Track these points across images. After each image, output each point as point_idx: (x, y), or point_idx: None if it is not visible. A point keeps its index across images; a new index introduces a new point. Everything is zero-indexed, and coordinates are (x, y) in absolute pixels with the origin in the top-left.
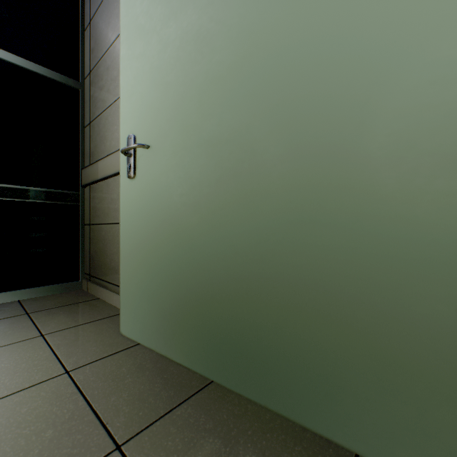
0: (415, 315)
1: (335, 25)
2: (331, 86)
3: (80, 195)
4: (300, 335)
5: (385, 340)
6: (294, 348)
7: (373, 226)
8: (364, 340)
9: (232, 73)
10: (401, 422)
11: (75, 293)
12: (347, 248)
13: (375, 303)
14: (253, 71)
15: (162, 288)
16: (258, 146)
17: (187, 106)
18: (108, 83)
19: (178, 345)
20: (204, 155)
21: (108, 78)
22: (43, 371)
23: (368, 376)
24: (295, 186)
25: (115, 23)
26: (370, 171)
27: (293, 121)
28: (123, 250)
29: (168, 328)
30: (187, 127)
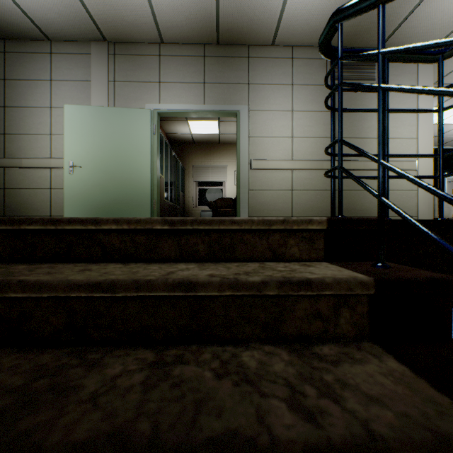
0: (140, 201)
1: (130, 159)
2: (130, 168)
3: None
4: (125, 208)
5: (137, 205)
6: (124, 210)
7: (135, 190)
8: (134, 206)
9: (110, 158)
10: (139, 216)
11: None
12: (132, 193)
13: (136, 201)
14: (115, 160)
15: (86, 205)
16: (116, 175)
17: (96, 161)
18: (30, 123)
19: None
20: (102, 173)
21: (30, 121)
22: None
23: (135, 211)
24: (124, 183)
25: (37, 100)
26: (135, 182)
27: (123, 172)
28: (66, 196)
29: (89, 215)
30: (96, 165)
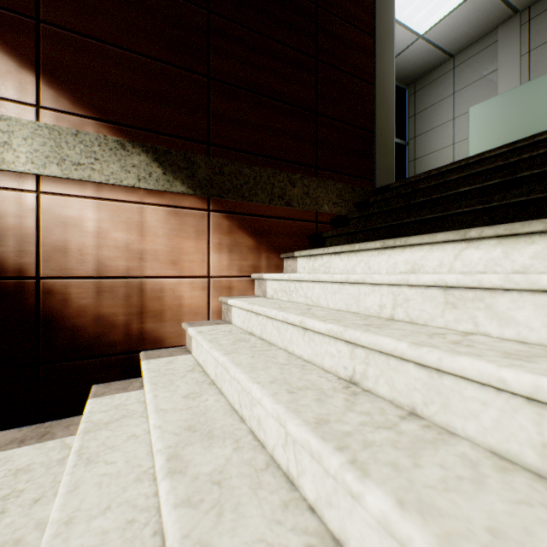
0: None
1: None
2: None
3: None
4: None
5: None
6: None
7: None
8: None
9: None
10: None
11: None
12: None
13: None
14: None
15: None
16: None
17: None
18: (434, 142)
19: None
20: None
21: (434, 140)
22: None
23: None
24: None
25: (440, 118)
26: None
27: None
28: None
29: None
30: None
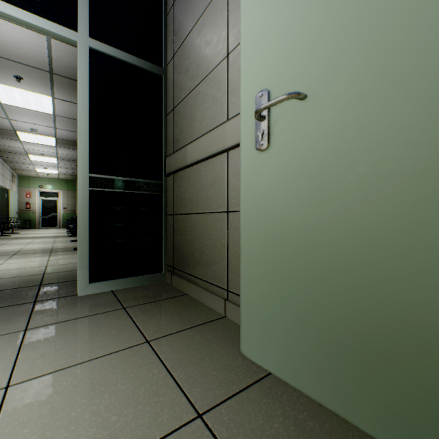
0: None
1: None
2: None
3: (163, 184)
4: None
5: None
6: None
7: None
8: None
9: None
10: None
11: (160, 285)
12: None
13: None
14: None
15: (327, 308)
16: None
17: (396, 10)
18: (198, 59)
19: (370, 407)
20: None
21: (198, 52)
22: (168, 407)
23: None
24: None
25: None
26: None
27: None
28: (246, 246)
29: (344, 371)
30: (396, 45)
